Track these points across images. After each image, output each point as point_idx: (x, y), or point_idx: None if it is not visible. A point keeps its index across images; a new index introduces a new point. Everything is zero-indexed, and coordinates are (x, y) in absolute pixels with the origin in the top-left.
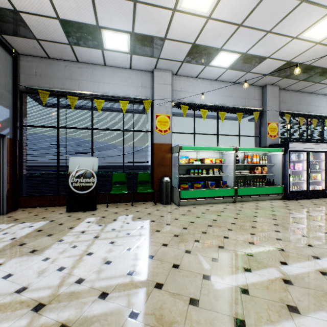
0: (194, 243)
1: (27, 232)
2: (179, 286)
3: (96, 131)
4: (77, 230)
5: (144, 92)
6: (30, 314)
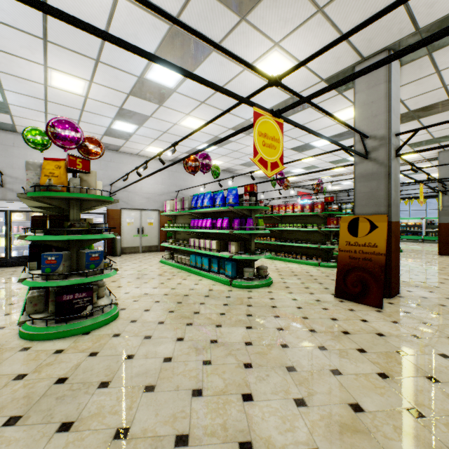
0: None
1: None
2: None
3: None
4: None
5: None
6: None
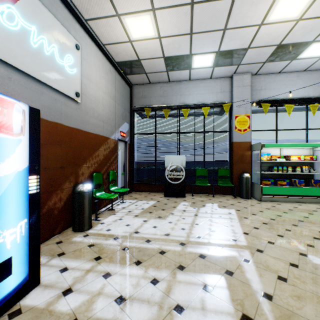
0: (285, 231)
1: (148, 206)
2: (277, 254)
3: (182, 134)
4: (179, 209)
5: (223, 96)
6: (180, 246)
